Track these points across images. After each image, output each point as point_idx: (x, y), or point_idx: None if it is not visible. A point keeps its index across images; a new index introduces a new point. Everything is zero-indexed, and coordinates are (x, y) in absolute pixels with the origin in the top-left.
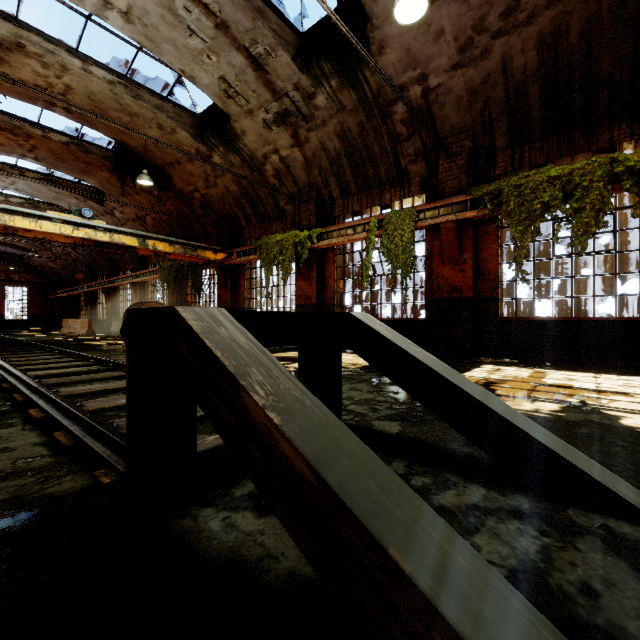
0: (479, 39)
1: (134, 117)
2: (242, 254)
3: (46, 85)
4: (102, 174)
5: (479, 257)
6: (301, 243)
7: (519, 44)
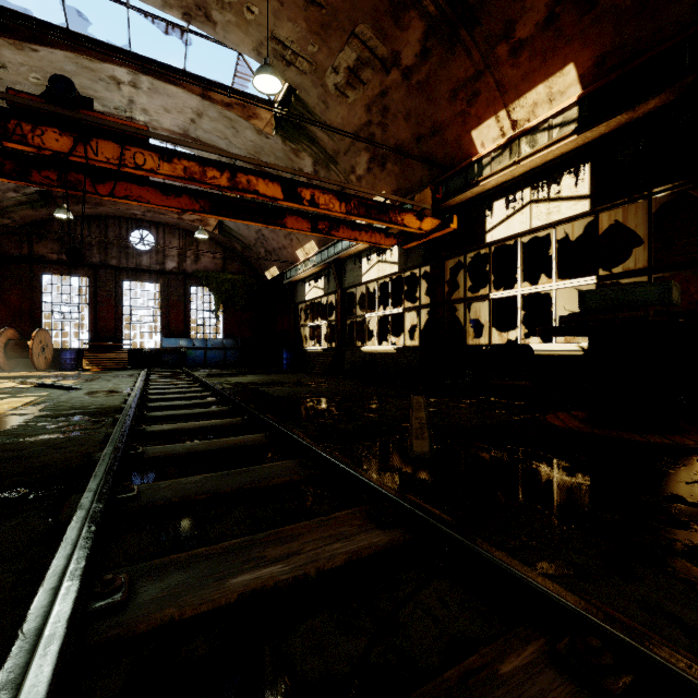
0: None
1: None
2: None
3: None
4: None
5: None
6: None
7: None
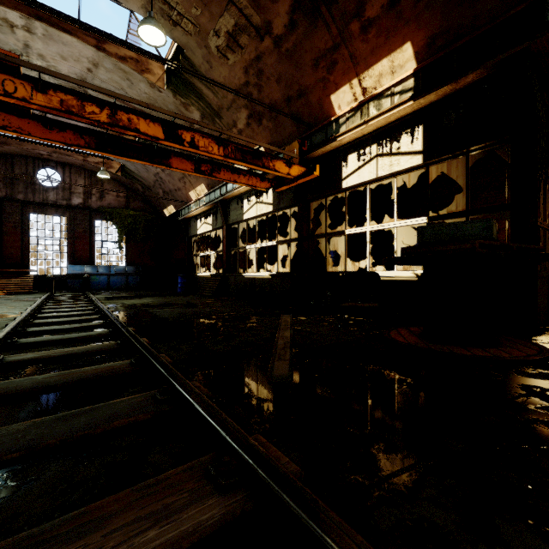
0: None
1: None
2: None
3: None
4: None
5: None
6: None
7: None
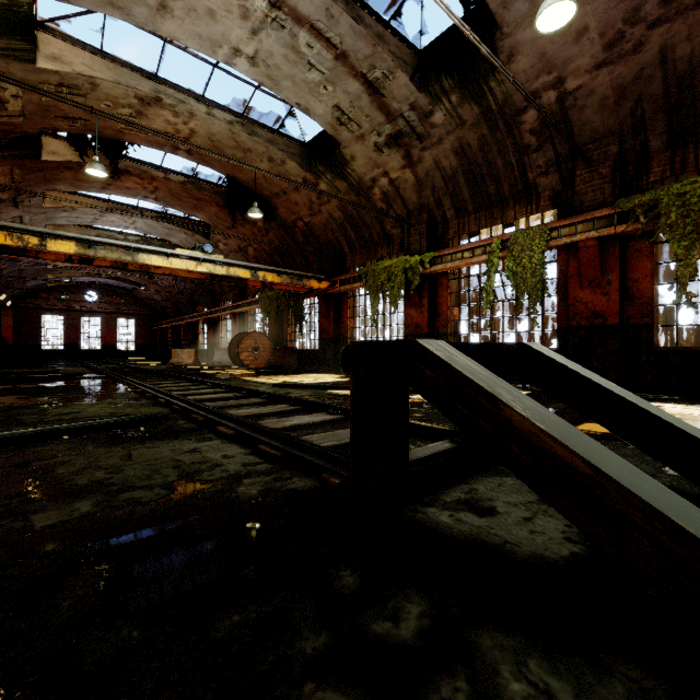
0: (632, 32)
1: (247, 153)
2: (346, 282)
3: (174, 132)
4: (211, 209)
5: (627, 278)
6: (412, 269)
7: (684, 31)
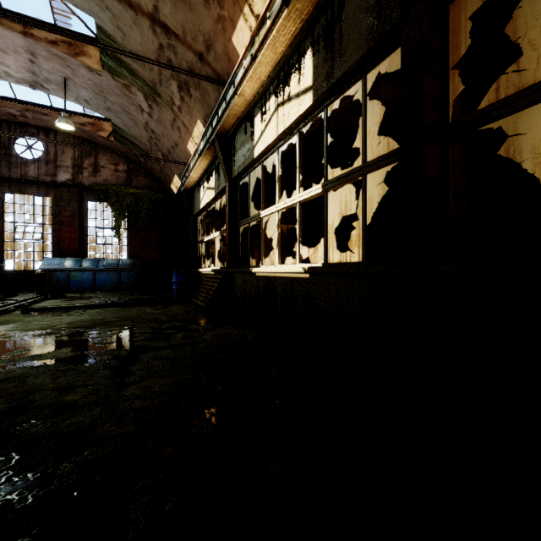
0: None
1: None
2: None
3: None
4: None
5: None
6: None
7: None
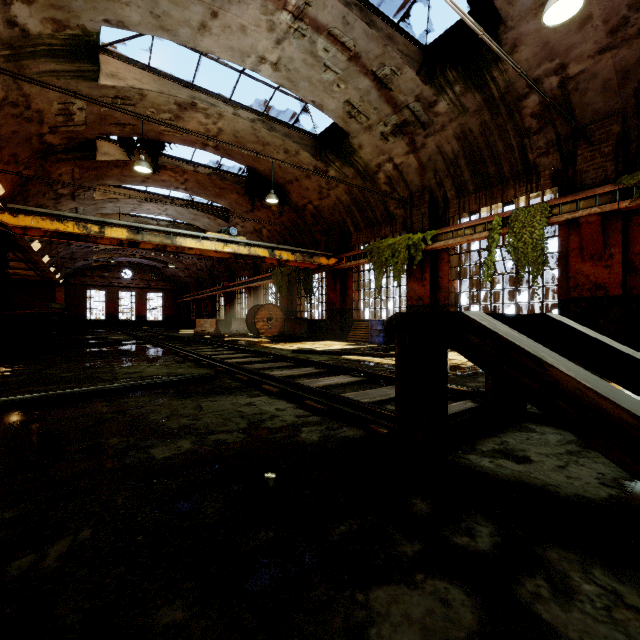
0: (636, 16)
1: (266, 146)
2: (352, 258)
3: (205, 131)
4: (232, 196)
5: (630, 251)
6: (414, 246)
7: None
